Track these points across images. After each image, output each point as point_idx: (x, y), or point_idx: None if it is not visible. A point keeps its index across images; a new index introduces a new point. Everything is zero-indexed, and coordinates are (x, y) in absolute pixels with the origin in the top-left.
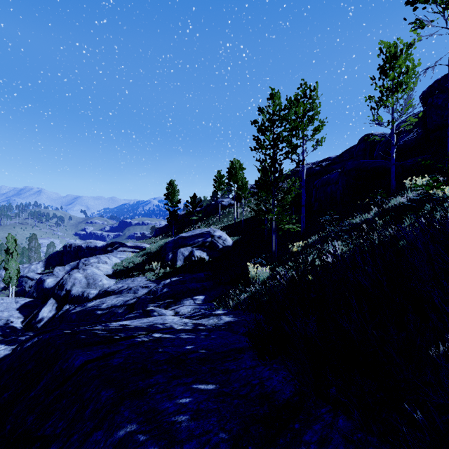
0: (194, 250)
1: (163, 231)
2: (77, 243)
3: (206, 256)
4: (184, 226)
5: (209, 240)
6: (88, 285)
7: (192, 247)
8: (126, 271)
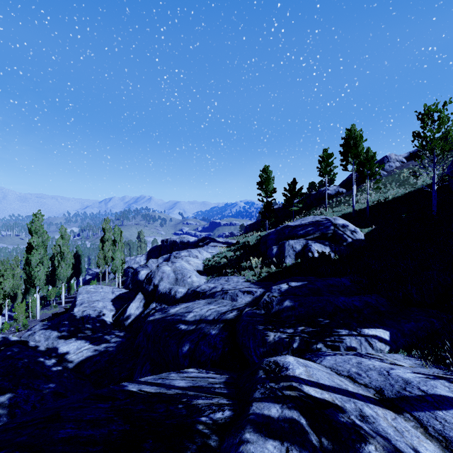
0: (310, 242)
1: (253, 228)
2: (172, 237)
3: (330, 252)
4: (278, 222)
5: (330, 229)
6: (176, 281)
7: (305, 239)
8: (218, 267)
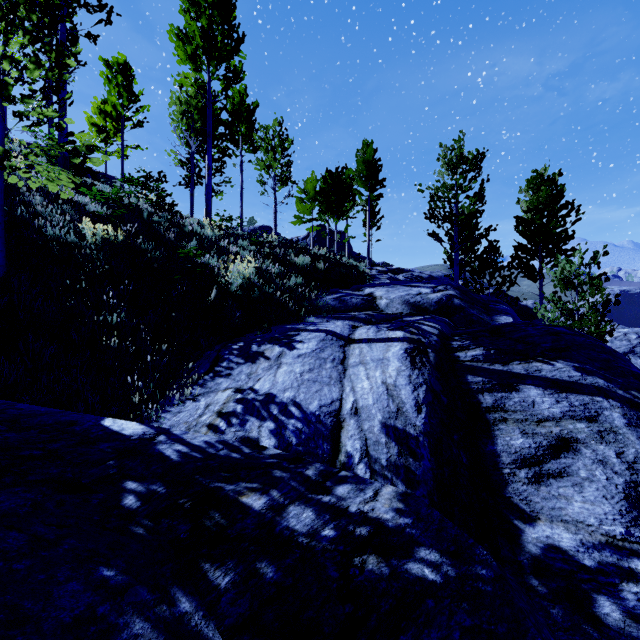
0: None
1: None
2: None
3: None
4: None
5: None
6: None
7: None
8: None
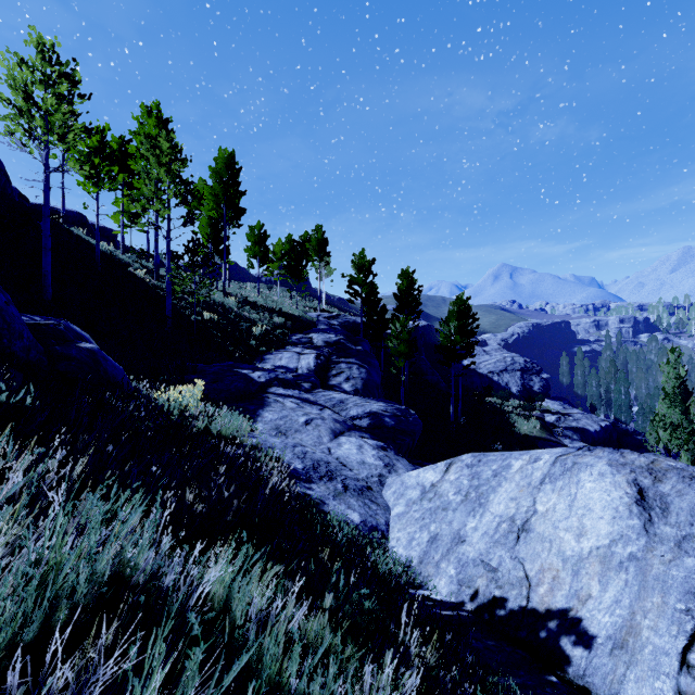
0: None
1: None
2: None
3: None
4: None
5: None
6: None
7: None
8: None
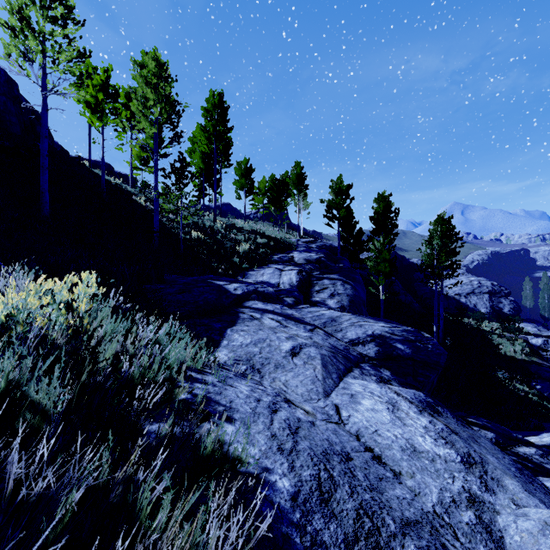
0: None
1: None
2: None
3: None
4: None
5: None
6: None
7: None
8: None
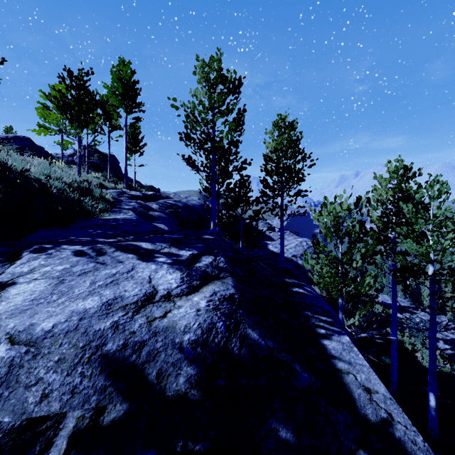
0: None
1: None
2: None
3: None
4: None
5: None
6: None
7: None
8: None
